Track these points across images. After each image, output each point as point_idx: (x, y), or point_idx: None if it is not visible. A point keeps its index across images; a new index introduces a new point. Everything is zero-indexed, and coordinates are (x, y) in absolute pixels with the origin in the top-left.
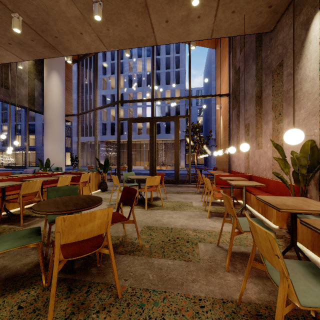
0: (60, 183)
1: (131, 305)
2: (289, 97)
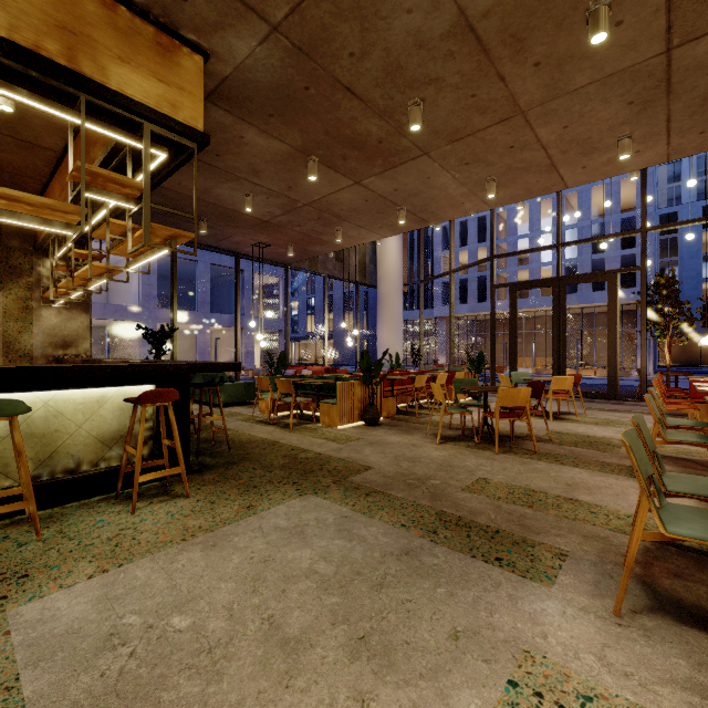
0: (438, 381)
1: (547, 456)
2: None
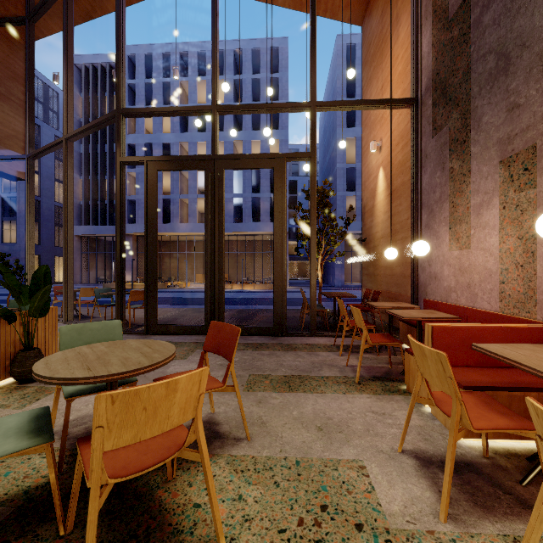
0: None
1: None
2: None
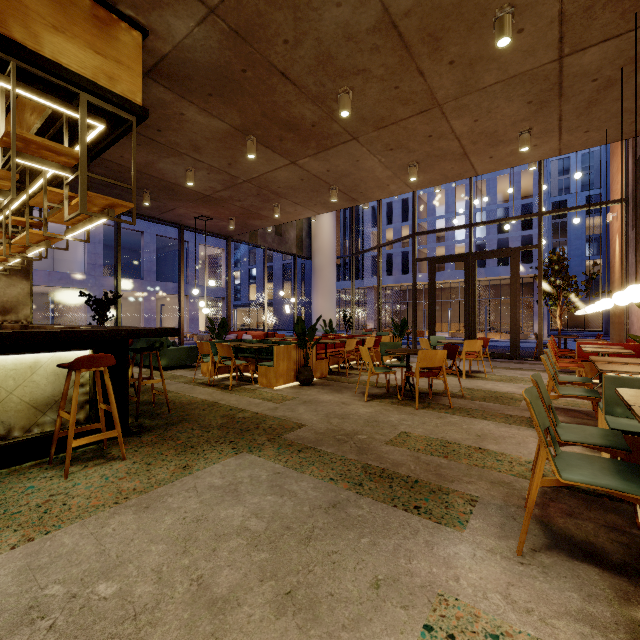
0: (367, 344)
1: (460, 410)
2: None
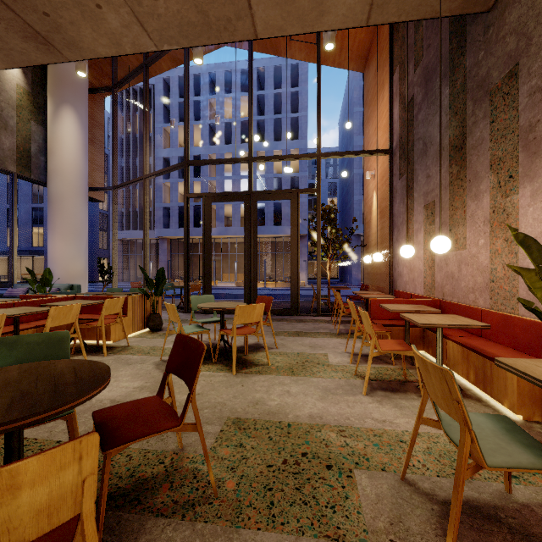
0: (54, 320)
1: None
2: (535, 139)
